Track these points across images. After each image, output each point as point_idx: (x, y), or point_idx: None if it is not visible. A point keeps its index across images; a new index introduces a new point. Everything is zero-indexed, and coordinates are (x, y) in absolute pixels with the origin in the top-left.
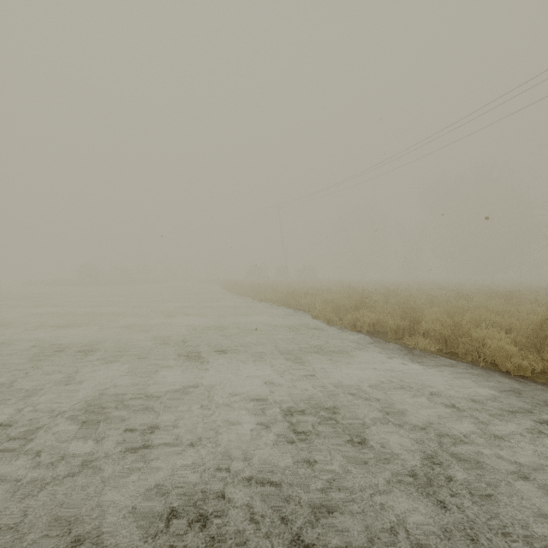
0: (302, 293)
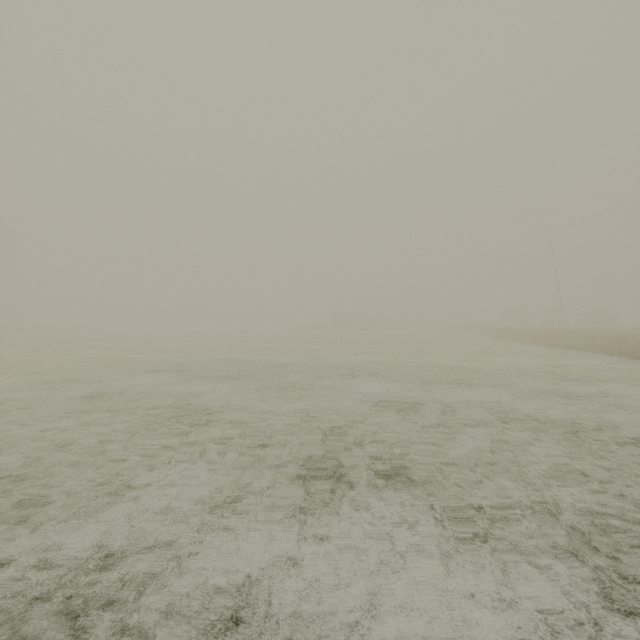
0: (632, 340)
